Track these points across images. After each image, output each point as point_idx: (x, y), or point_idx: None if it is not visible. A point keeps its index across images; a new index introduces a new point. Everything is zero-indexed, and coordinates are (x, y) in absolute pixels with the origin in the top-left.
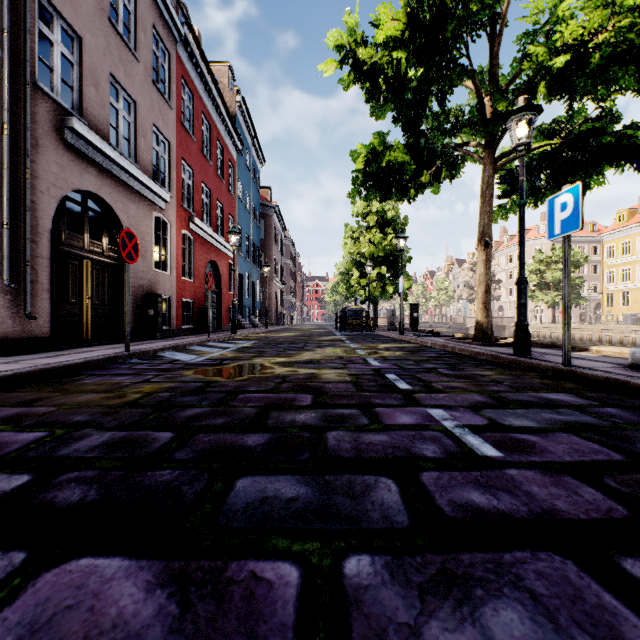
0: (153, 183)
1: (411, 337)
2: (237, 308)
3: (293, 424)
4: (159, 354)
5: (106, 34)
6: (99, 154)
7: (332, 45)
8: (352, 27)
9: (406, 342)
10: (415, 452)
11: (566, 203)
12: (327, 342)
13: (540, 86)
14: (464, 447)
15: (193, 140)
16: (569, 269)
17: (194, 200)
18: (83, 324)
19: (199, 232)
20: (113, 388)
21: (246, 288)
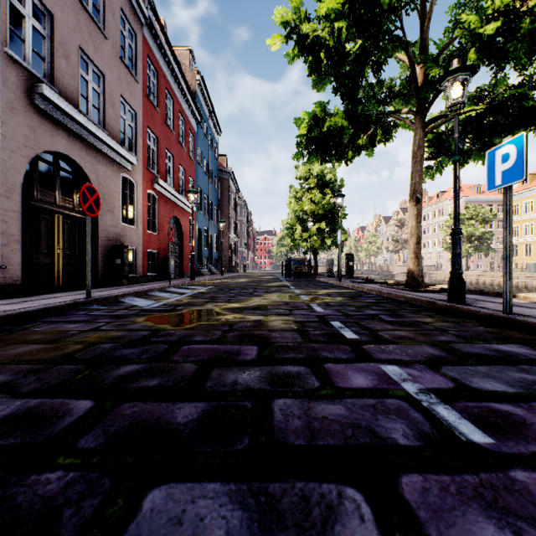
0: (120, 147)
1: (348, 283)
2: (197, 258)
3: (234, 387)
4: (120, 300)
5: (76, 12)
6: (69, 119)
7: (278, 21)
8: (296, 6)
9: (344, 288)
10: (382, 435)
11: (508, 154)
12: (274, 288)
13: (470, 53)
14: (440, 426)
15: (157, 111)
16: (511, 219)
17: (158, 164)
18: (55, 272)
19: (163, 192)
20: (58, 338)
21: (205, 241)
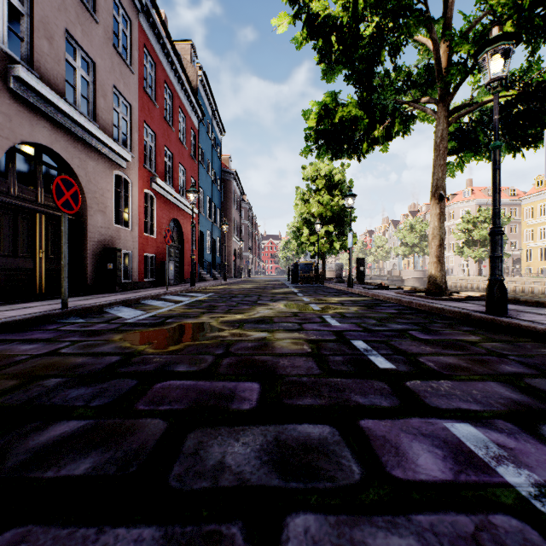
0: (112, 142)
1: (361, 290)
2: (199, 262)
3: (217, 480)
4: (105, 310)
5: None
6: (52, 108)
7: None
8: None
9: (357, 295)
10: None
11: None
12: (280, 295)
13: (506, 26)
14: None
15: (155, 106)
16: None
17: (156, 162)
18: (36, 278)
19: (161, 192)
20: None
21: (207, 245)
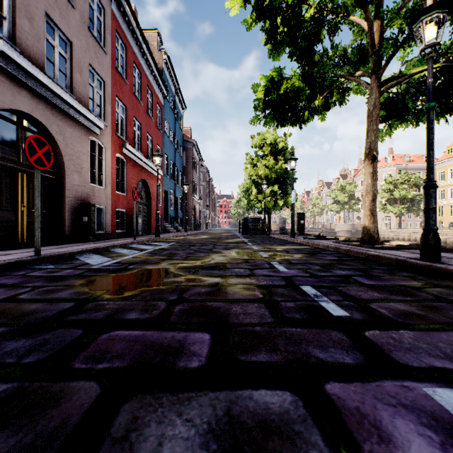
0: (87, 111)
1: (303, 240)
2: (164, 217)
3: None
4: (76, 257)
5: None
6: (32, 79)
7: None
8: None
9: (299, 244)
10: None
11: None
12: (232, 244)
13: None
14: None
15: (126, 83)
16: None
17: (127, 131)
18: (18, 229)
19: (131, 156)
20: None
21: (171, 202)
